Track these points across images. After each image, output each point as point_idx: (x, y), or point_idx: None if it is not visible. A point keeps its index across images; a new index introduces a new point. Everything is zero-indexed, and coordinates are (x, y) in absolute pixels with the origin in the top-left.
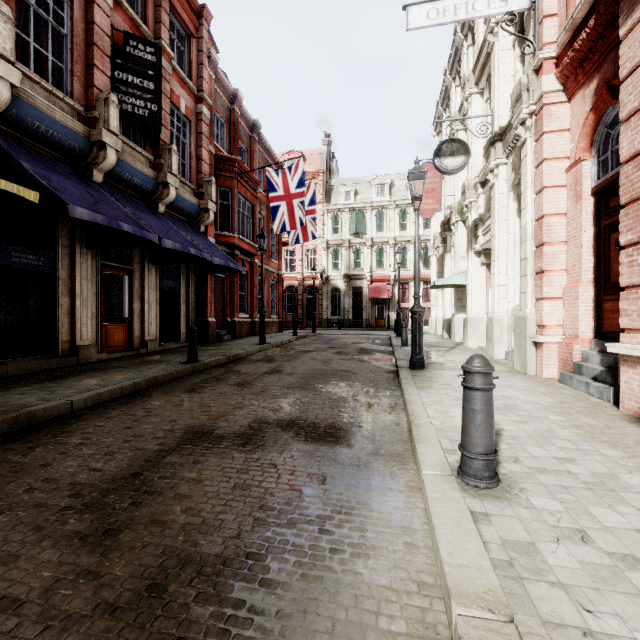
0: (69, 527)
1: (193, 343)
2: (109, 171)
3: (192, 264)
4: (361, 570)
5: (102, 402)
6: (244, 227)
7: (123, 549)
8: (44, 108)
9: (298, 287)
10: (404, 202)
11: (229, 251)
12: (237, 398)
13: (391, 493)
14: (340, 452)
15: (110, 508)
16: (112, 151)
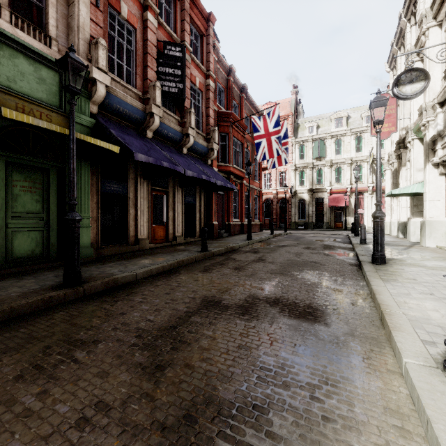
0: (135, 359)
1: (204, 238)
2: (155, 130)
3: (203, 186)
4: (354, 444)
5: (152, 275)
6: (236, 159)
7: (167, 382)
8: (122, 97)
9: (273, 199)
10: (359, 129)
11: (226, 176)
12: (235, 278)
13: (372, 373)
14: (319, 329)
15: (159, 349)
16: (157, 117)
